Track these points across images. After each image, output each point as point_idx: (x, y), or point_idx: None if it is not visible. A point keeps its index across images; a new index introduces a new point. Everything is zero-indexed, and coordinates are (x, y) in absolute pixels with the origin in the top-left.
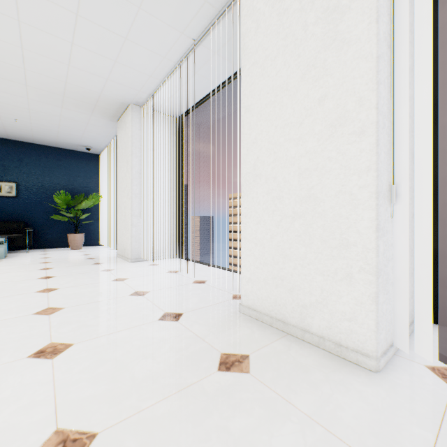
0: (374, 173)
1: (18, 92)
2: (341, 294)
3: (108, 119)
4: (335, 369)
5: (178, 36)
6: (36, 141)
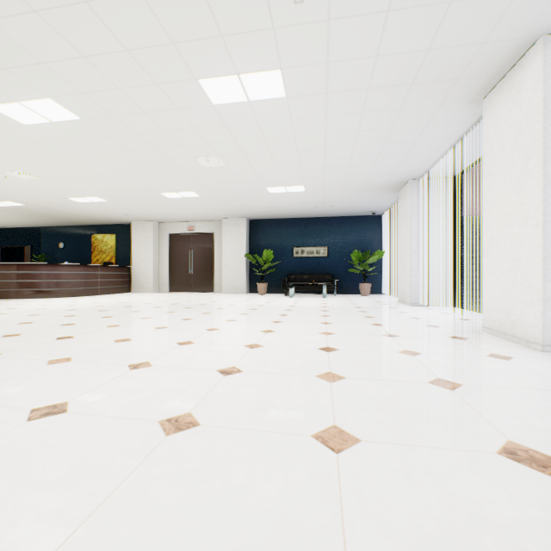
0: (541, 248)
1: (337, 193)
2: (528, 313)
3: (391, 192)
4: (515, 347)
5: (444, 141)
6: (338, 215)
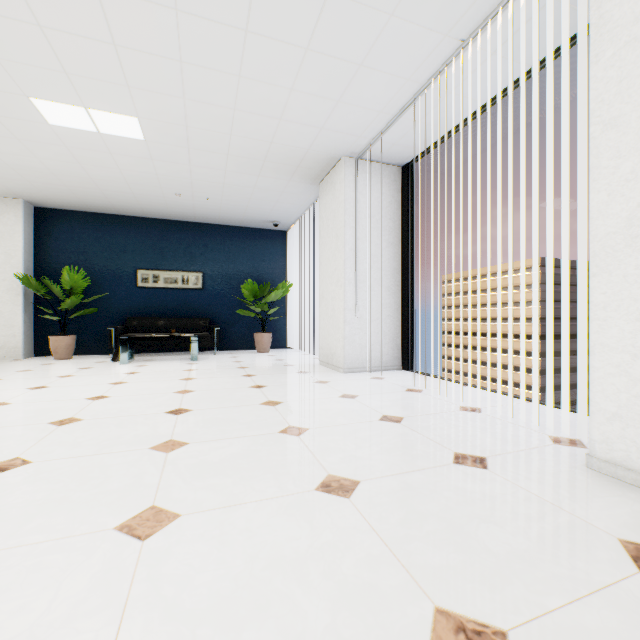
0: None
1: (217, 165)
2: None
3: (308, 183)
4: None
5: (438, 42)
6: (221, 221)
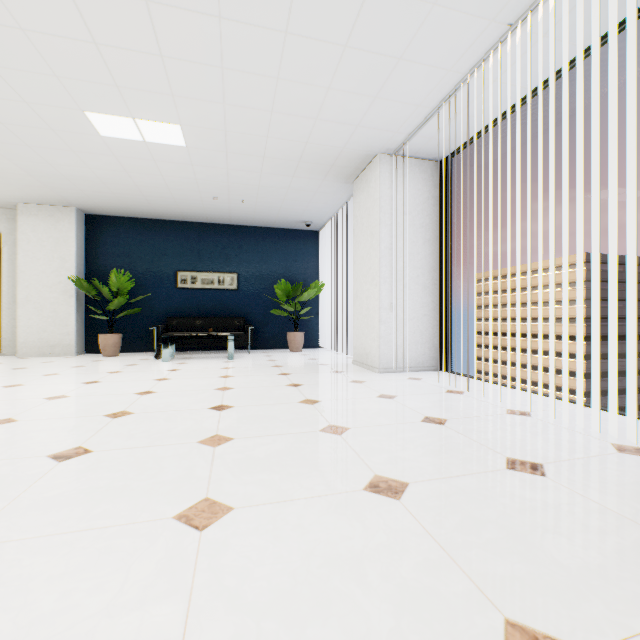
0: None
1: (253, 167)
2: None
3: (342, 182)
4: None
5: (483, 28)
6: (255, 223)
